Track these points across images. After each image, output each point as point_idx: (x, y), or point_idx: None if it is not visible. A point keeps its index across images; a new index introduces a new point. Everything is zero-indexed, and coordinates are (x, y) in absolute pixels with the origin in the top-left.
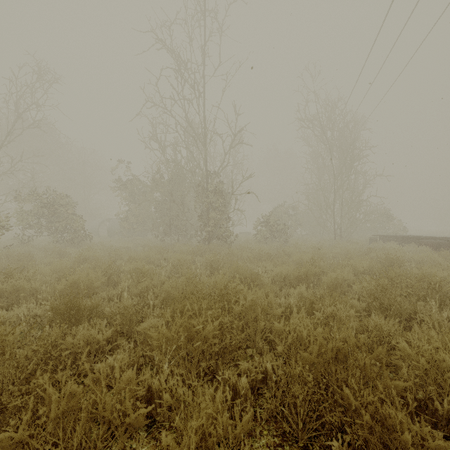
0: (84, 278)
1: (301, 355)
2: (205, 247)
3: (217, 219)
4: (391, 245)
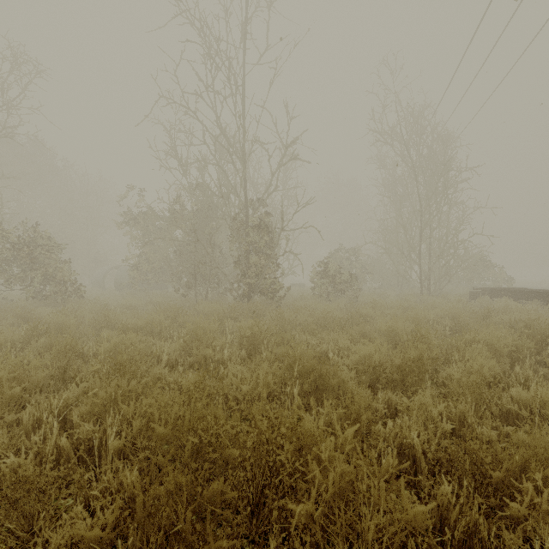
0: None
1: None
2: (243, 306)
3: (261, 265)
4: (508, 303)
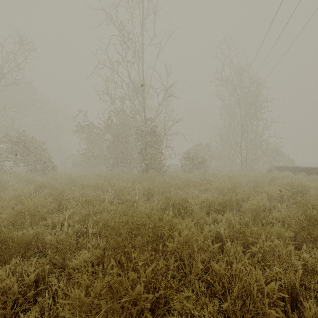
0: (29, 207)
1: (247, 308)
2: (144, 175)
3: (153, 154)
4: (287, 174)
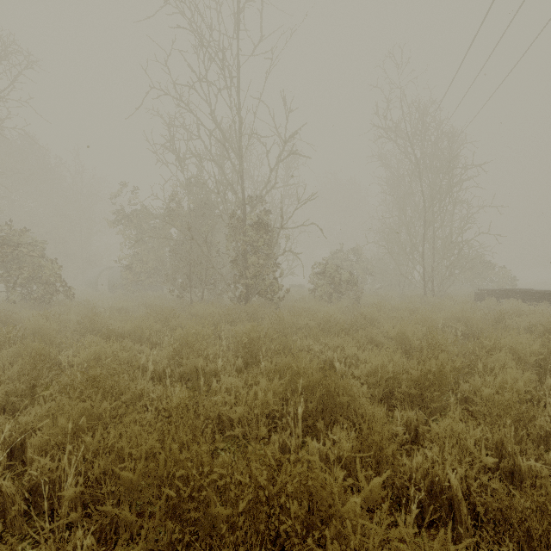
0: None
1: None
2: (240, 308)
3: (259, 266)
4: (517, 305)
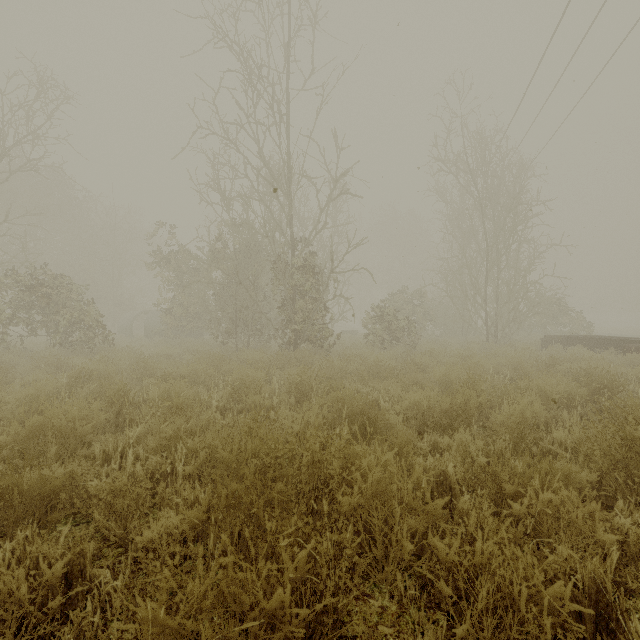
0: (56, 421)
1: (506, 635)
2: (289, 354)
3: (308, 310)
4: (580, 352)
